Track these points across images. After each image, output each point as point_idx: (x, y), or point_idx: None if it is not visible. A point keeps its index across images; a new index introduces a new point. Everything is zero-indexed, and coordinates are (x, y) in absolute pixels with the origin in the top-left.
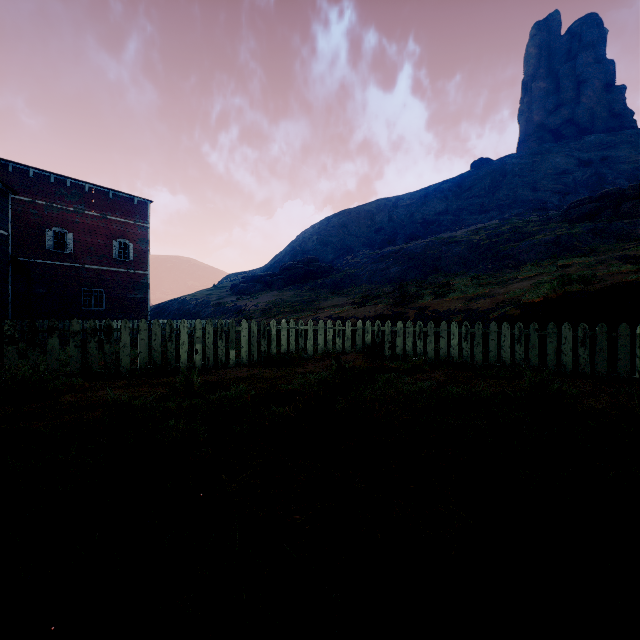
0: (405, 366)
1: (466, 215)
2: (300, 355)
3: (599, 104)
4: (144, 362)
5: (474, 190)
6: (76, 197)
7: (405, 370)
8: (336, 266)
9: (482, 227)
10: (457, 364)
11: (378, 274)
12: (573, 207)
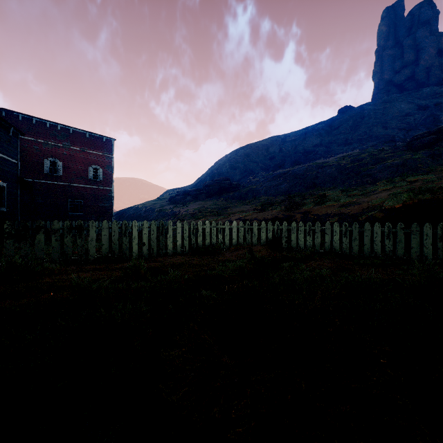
0: (299, 256)
1: (335, 147)
2: (220, 247)
3: (433, 65)
4: (106, 252)
5: (341, 129)
6: (64, 137)
7: (299, 259)
8: (242, 183)
9: (347, 155)
10: (339, 254)
11: (272, 189)
12: (415, 139)
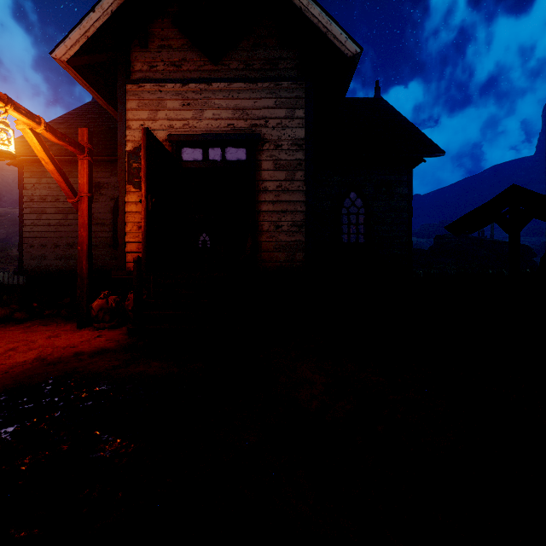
0: None
1: None
2: None
3: None
4: None
5: None
6: None
7: None
8: None
9: None
10: None
11: None
12: None
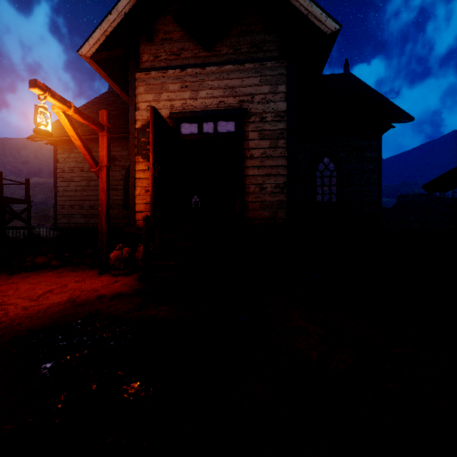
0: None
1: None
2: None
3: None
4: None
5: None
6: None
7: None
8: None
9: None
10: None
11: None
12: None
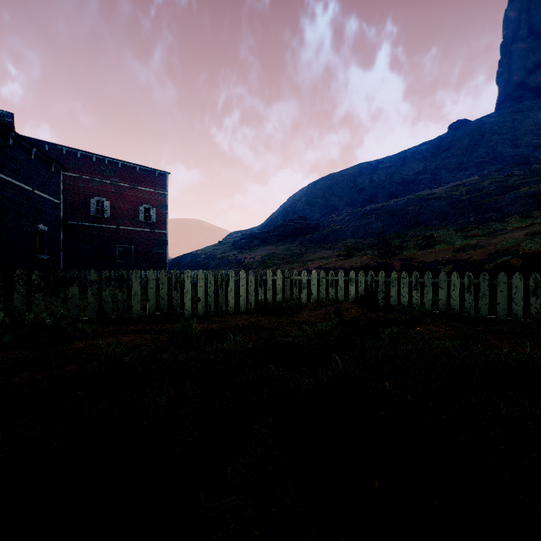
0: (403, 317)
1: (444, 173)
2: (295, 304)
3: None
4: (152, 309)
5: (452, 150)
6: (112, 172)
7: (403, 322)
8: (322, 223)
9: (461, 183)
10: (459, 316)
11: (361, 229)
12: None
